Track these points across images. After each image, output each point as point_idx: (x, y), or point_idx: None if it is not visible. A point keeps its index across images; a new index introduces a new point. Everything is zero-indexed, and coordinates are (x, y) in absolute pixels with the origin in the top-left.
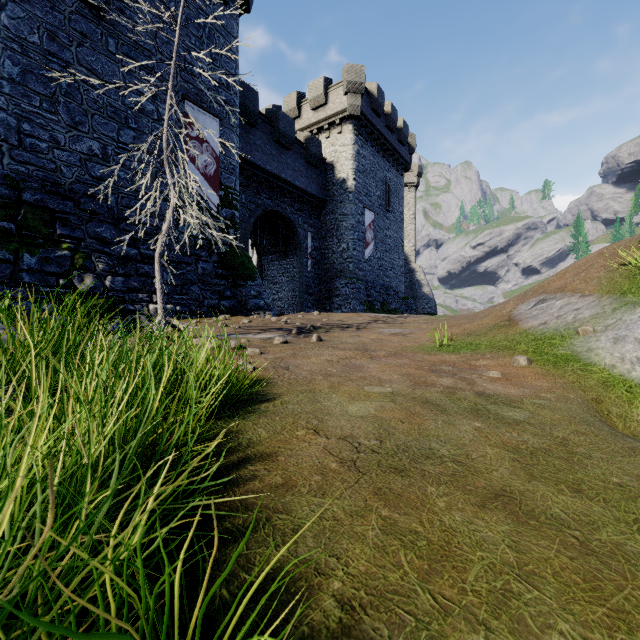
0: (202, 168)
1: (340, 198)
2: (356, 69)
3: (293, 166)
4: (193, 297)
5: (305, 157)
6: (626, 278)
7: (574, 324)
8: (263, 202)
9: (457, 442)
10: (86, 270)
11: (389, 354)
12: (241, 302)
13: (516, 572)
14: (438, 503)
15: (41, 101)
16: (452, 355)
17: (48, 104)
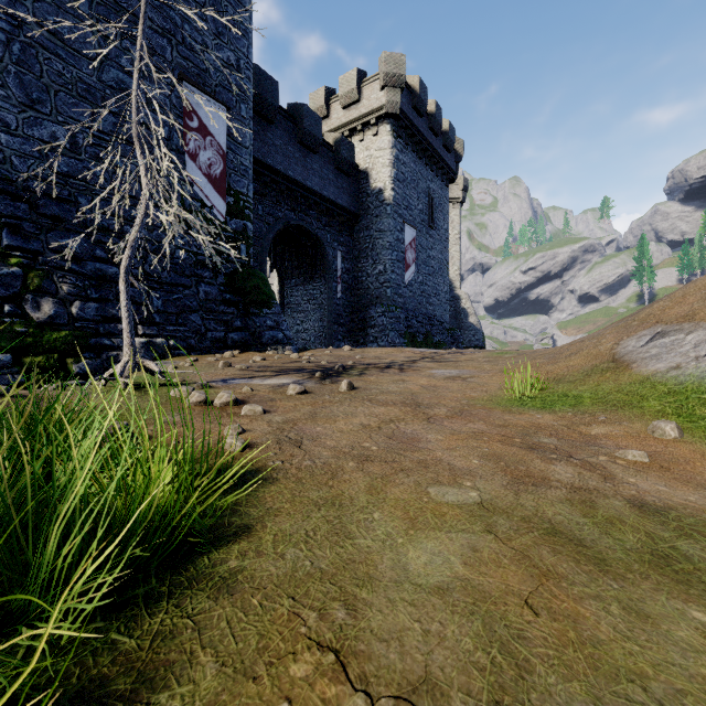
0: (205, 167)
1: (376, 211)
2: (395, 58)
3: (320, 173)
4: (192, 328)
5: (334, 162)
6: None
7: None
8: (284, 215)
9: None
10: (44, 293)
11: (452, 412)
12: (254, 334)
13: None
14: None
15: None
16: (544, 414)
17: None
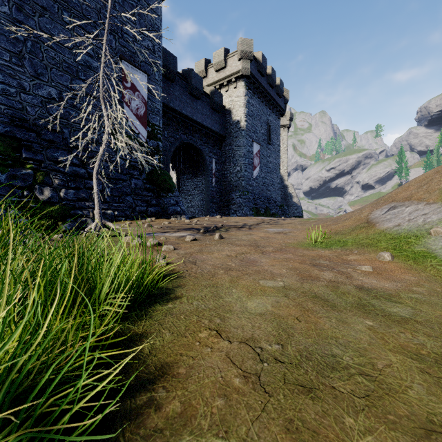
0: (135, 110)
1: (235, 134)
2: (247, 42)
3: (202, 111)
4: (127, 205)
5: (210, 105)
6: None
7: (425, 226)
8: (180, 137)
9: (357, 346)
10: (45, 184)
11: (276, 249)
12: (163, 208)
13: None
14: None
15: (11, 57)
16: (326, 250)
17: (16, 59)
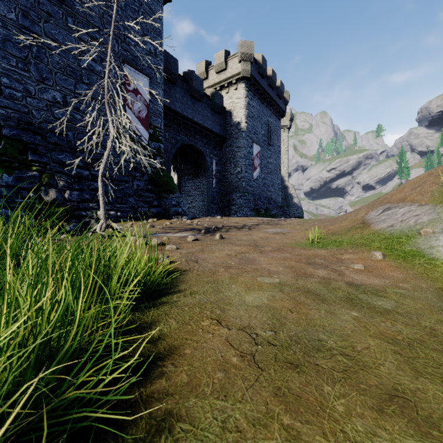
0: (137, 113)
1: (236, 135)
2: (247, 44)
3: (202, 113)
4: (130, 206)
5: (211, 106)
6: None
7: (416, 227)
8: (181, 138)
9: (341, 332)
10: (50, 186)
11: (274, 249)
12: (165, 209)
13: None
14: (337, 407)
15: (17, 62)
16: (322, 250)
17: (22, 64)
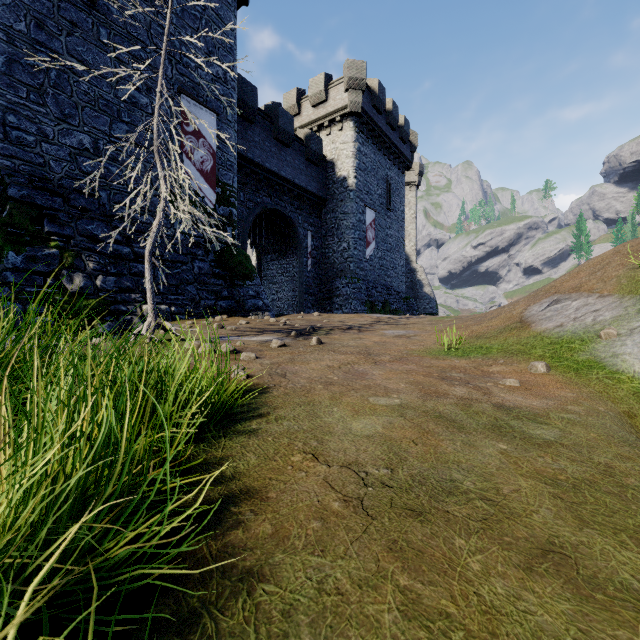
0: (198, 164)
1: (341, 196)
2: (357, 65)
3: (293, 164)
4: (189, 297)
5: (305, 154)
6: None
7: (594, 327)
8: (262, 200)
9: (482, 471)
10: (76, 269)
11: (394, 359)
12: (239, 302)
13: None
14: (471, 564)
15: (28, 92)
16: (462, 360)
17: (36, 95)
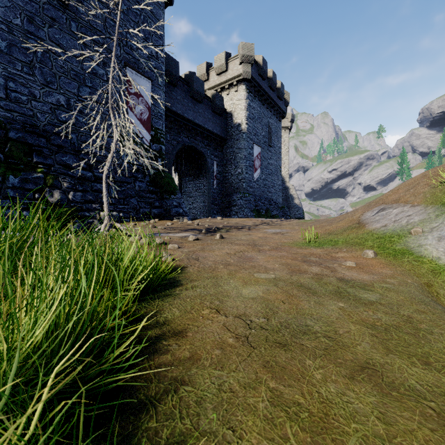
0: (138, 115)
1: (236, 137)
2: (248, 46)
3: (203, 114)
4: (132, 207)
5: (212, 108)
6: (444, 193)
7: (407, 226)
8: (182, 139)
9: (327, 319)
10: (55, 187)
11: (272, 248)
12: (166, 210)
13: (387, 444)
14: (315, 375)
15: (22, 66)
16: (318, 249)
17: (27, 68)
